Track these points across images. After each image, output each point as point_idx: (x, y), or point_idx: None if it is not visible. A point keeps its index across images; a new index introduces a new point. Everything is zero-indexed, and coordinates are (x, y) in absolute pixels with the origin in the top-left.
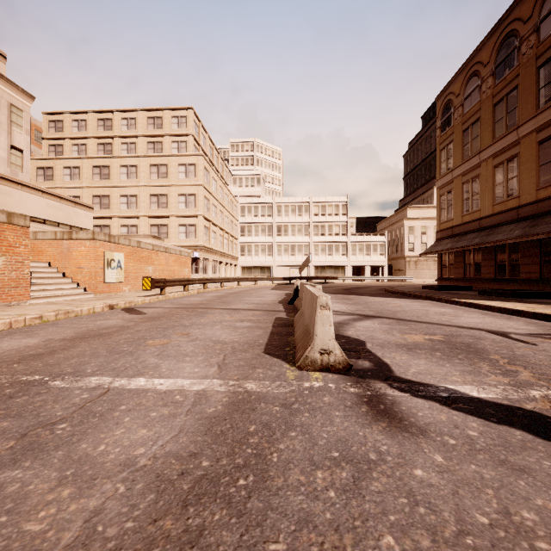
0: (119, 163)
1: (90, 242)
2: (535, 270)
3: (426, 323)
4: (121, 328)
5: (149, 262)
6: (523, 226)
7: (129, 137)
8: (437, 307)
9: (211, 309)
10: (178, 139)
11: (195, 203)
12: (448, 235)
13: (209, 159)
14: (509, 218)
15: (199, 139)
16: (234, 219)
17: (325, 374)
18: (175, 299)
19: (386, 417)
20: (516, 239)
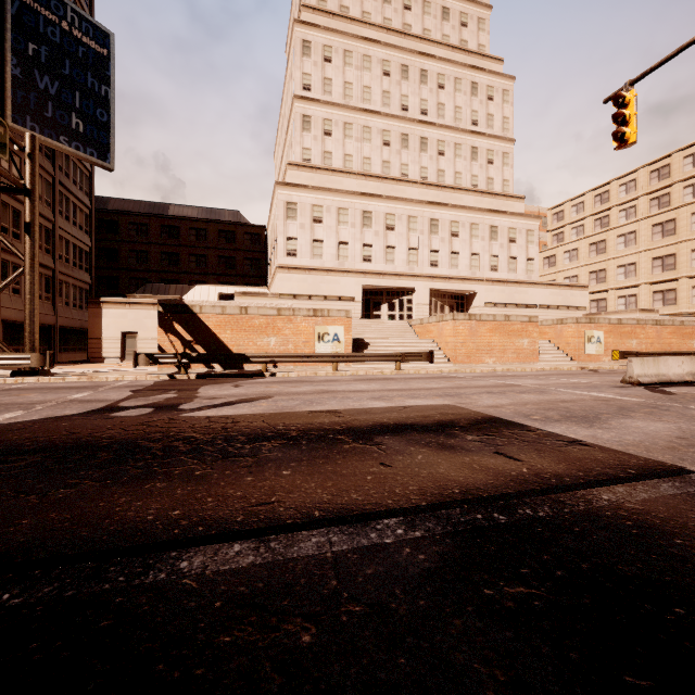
0: (615, 234)
1: (574, 325)
2: None
3: None
4: (575, 374)
5: (632, 336)
6: None
7: (627, 202)
8: None
9: None
10: (693, 181)
11: None
12: None
13: None
14: None
15: None
16: None
17: (629, 385)
18: None
19: (618, 387)
20: None
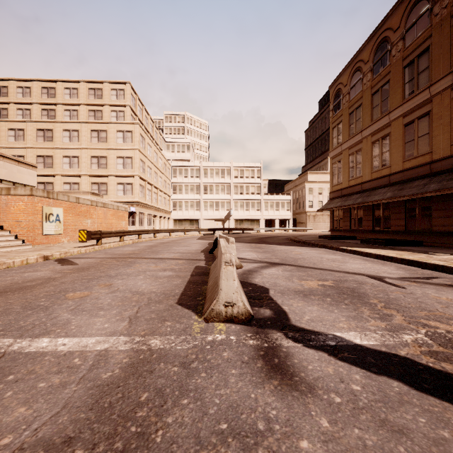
0: (62, 127)
1: (28, 198)
2: (402, 224)
3: (320, 269)
4: (47, 280)
5: (87, 216)
6: (393, 190)
7: (71, 105)
8: (330, 254)
9: (140, 259)
10: (117, 108)
11: (132, 165)
12: (338, 195)
13: (145, 128)
14: (383, 183)
15: (135, 109)
16: (167, 180)
17: (229, 325)
18: (109, 249)
19: (278, 374)
20: (389, 200)
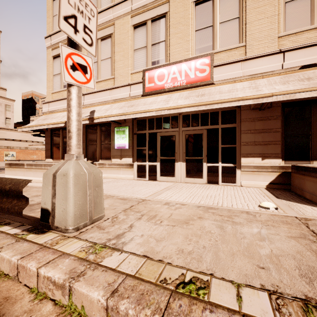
0: None
1: None
2: None
3: None
4: None
5: (34, 154)
6: None
7: None
8: None
9: None
10: None
11: None
12: None
13: None
14: None
15: None
16: None
17: None
18: None
19: None
20: None
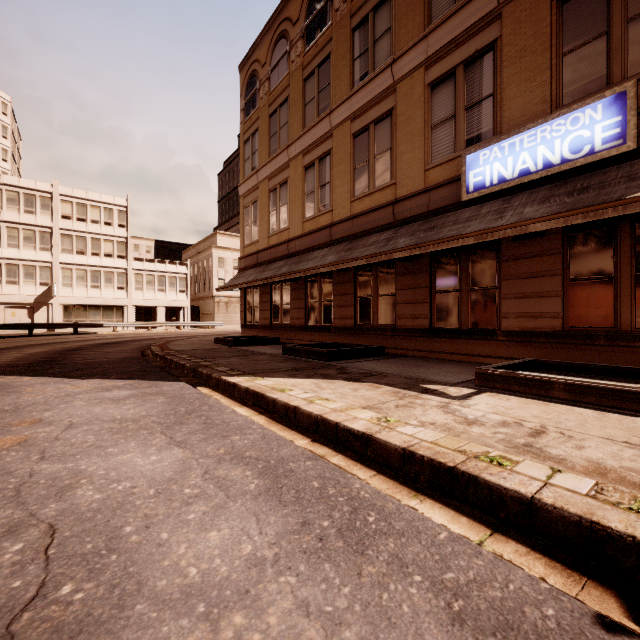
0: None
1: None
2: (350, 315)
3: None
4: None
5: None
6: (338, 251)
7: None
8: (150, 436)
9: None
10: None
11: None
12: (253, 263)
13: None
14: (321, 240)
15: None
16: None
17: None
18: None
19: None
20: (332, 267)
